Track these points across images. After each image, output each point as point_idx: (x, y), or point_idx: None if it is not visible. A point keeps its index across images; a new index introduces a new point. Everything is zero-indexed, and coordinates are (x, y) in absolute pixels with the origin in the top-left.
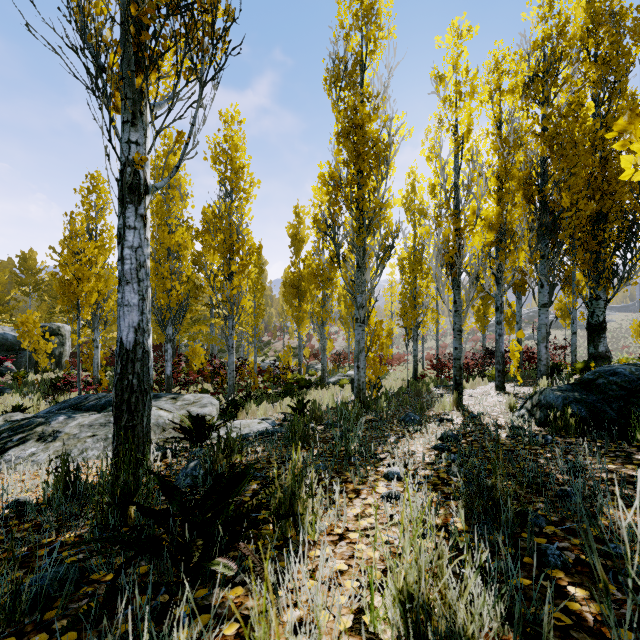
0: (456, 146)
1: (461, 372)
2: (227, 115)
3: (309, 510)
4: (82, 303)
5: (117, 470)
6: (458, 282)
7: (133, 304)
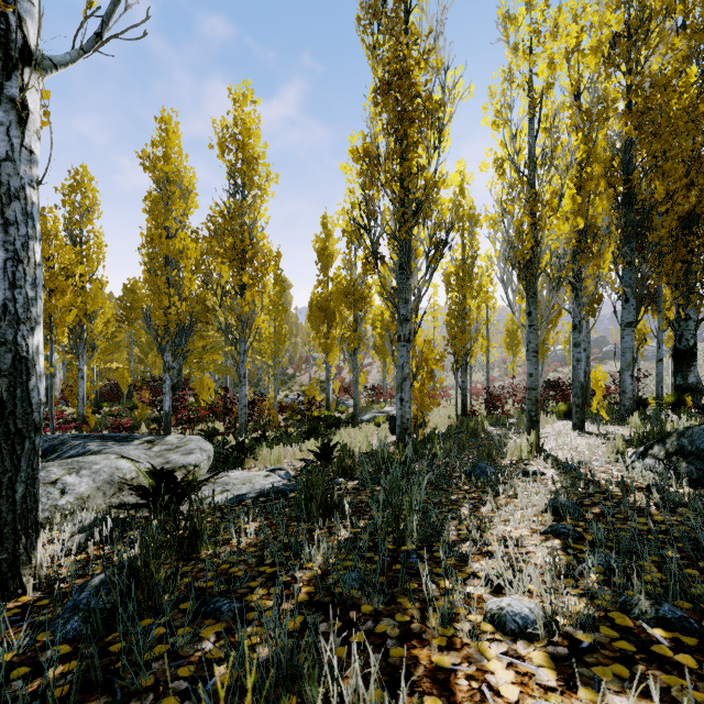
0: (532, 106)
1: (538, 406)
2: (238, 94)
3: None
4: (56, 322)
5: None
6: (534, 287)
7: None
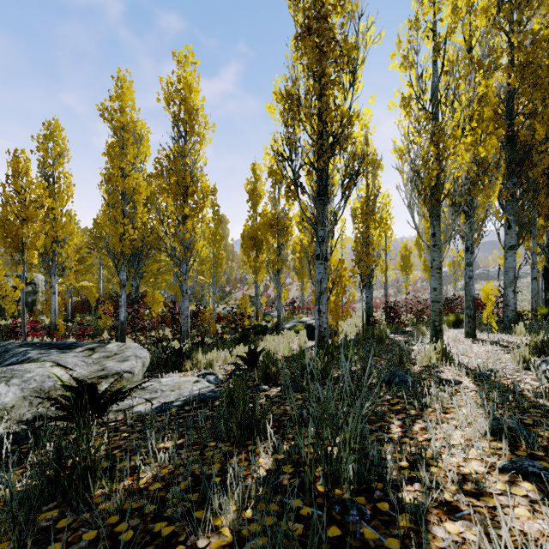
0: (436, 49)
1: (441, 317)
2: (181, 56)
3: None
4: (27, 245)
5: None
6: (439, 210)
7: None
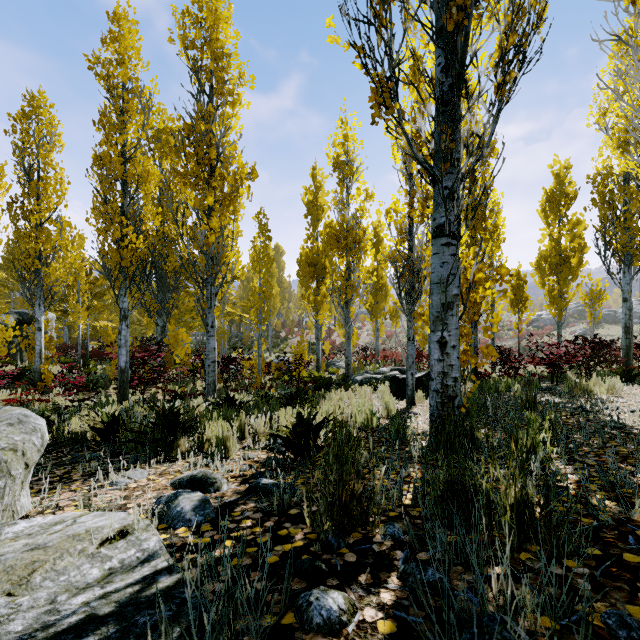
0: None
1: None
2: None
3: None
4: None
5: None
6: None
7: None
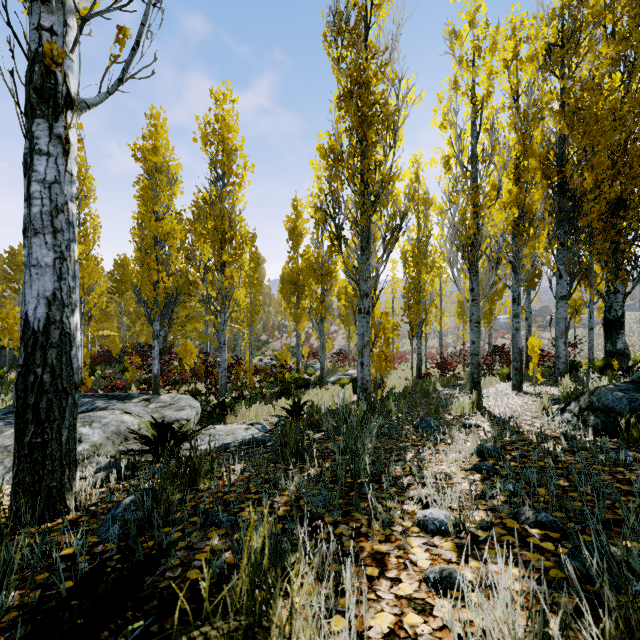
0: (474, 111)
1: (479, 369)
2: (218, 93)
3: (293, 639)
4: None
5: (17, 508)
6: (476, 266)
7: (45, 264)
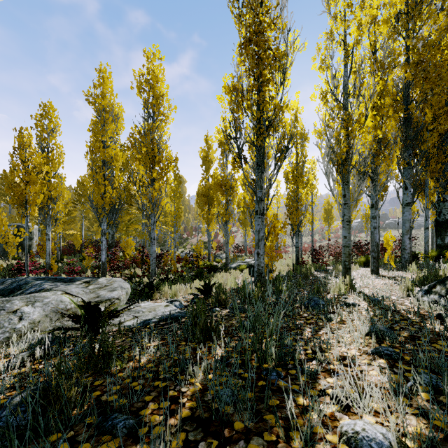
0: (346, 56)
1: (350, 258)
2: (150, 53)
3: None
4: (30, 202)
5: None
6: (348, 177)
7: None
